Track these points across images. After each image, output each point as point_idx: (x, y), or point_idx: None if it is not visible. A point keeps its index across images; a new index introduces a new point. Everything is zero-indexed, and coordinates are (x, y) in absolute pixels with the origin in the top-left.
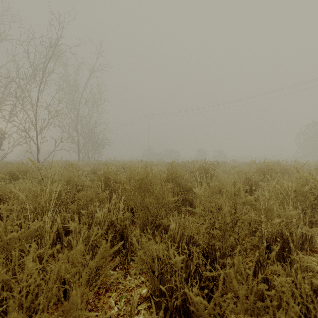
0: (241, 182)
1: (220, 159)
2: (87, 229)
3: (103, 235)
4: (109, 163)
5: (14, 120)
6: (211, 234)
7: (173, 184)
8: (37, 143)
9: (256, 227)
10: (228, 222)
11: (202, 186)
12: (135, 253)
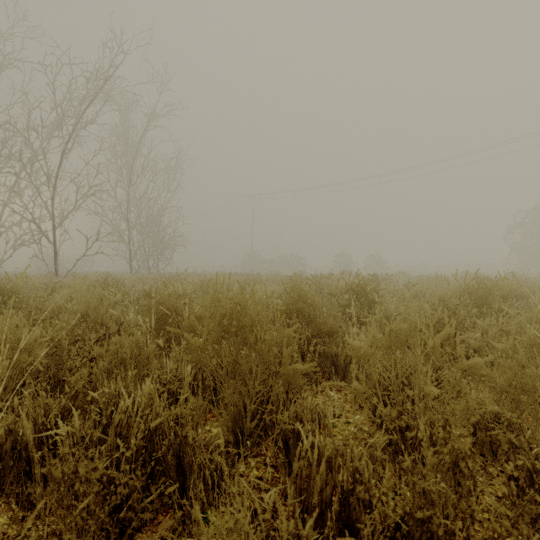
0: (433, 316)
1: (375, 270)
2: (104, 434)
3: (131, 460)
4: (181, 278)
5: (13, 202)
6: (419, 487)
7: (299, 321)
8: (53, 243)
9: (509, 440)
10: (464, 452)
11: (368, 333)
12: (213, 501)
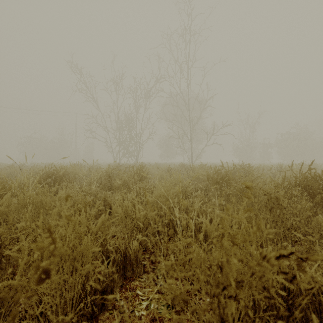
0: None
1: None
2: None
3: None
4: None
5: None
6: None
7: None
8: None
9: None
10: None
11: None
12: None
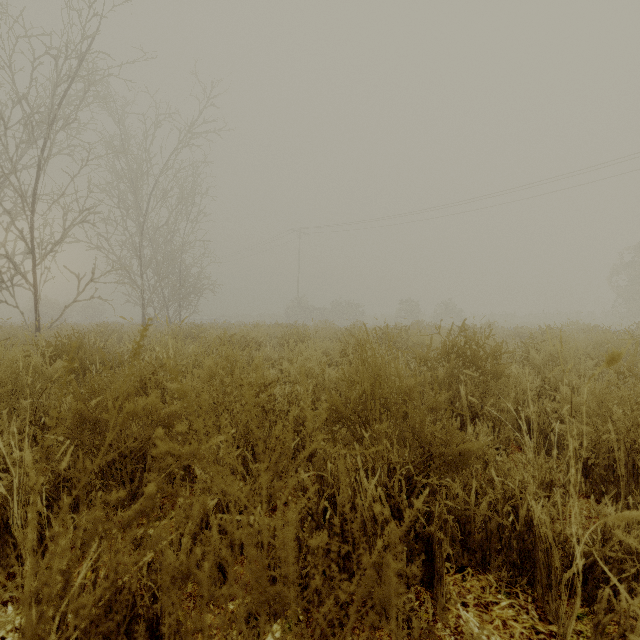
0: None
1: (448, 320)
2: None
3: None
4: (201, 331)
5: None
6: None
7: None
8: (33, 284)
9: None
10: None
11: None
12: None
